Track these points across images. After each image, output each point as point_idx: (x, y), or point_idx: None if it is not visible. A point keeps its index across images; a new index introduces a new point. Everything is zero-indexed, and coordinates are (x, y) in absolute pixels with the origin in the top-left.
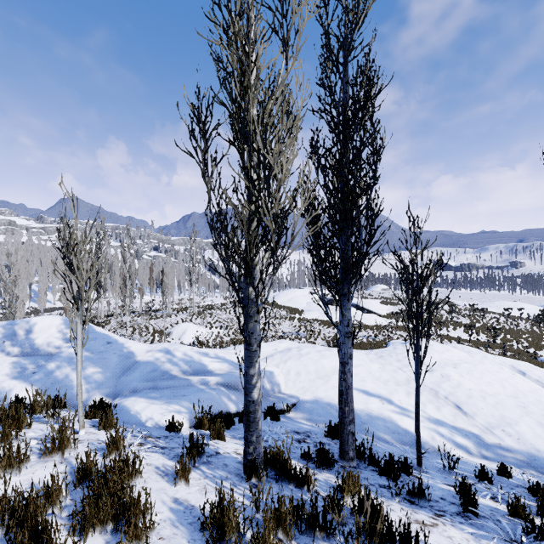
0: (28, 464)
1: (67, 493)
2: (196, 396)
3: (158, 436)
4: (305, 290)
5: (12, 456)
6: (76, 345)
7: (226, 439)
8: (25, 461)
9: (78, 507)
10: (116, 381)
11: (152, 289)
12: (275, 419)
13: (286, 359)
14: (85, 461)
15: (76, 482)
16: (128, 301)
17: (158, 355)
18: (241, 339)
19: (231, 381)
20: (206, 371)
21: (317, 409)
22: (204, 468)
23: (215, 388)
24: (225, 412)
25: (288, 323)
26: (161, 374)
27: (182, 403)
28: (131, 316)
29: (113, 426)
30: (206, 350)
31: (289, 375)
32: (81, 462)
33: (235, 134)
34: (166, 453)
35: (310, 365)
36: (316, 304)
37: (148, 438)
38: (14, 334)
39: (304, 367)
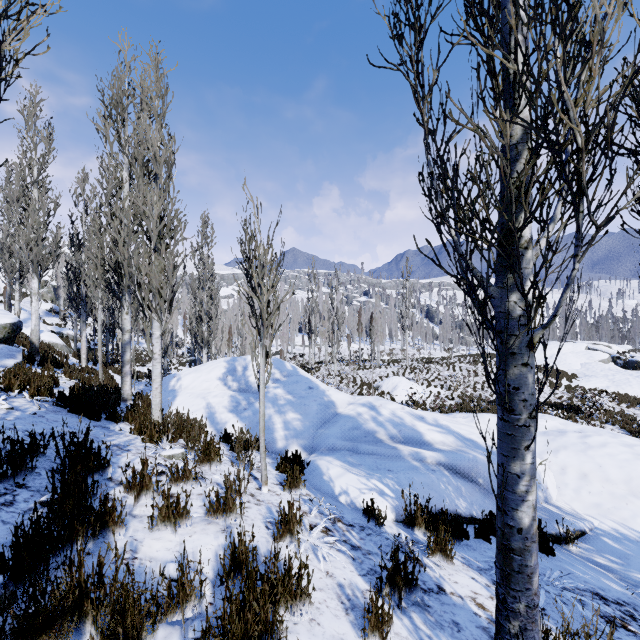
0: (188, 521)
1: (210, 589)
2: (407, 476)
3: (351, 523)
4: (578, 344)
5: (170, 506)
6: (259, 381)
7: (454, 562)
8: (185, 517)
9: (214, 625)
10: (313, 432)
11: (360, 336)
12: (545, 551)
13: (557, 448)
14: (249, 537)
15: (222, 575)
16: (336, 347)
17: (360, 410)
18: (471, 406)
19: (460, 464)
20: (421, 441)
21: (639, 557)
22: (416, 618)
23: (434, 469)
24: (451, 512)
25: (548, 391)
26: (362, 434)
27: (386, 481)
28: (339, 364)
29: (300, 490)
30: (421, 413)
31: (564, 475)
32: (233, 545)
33: (475, 23)
34: (357, 559)
35: (611, 468)
36: (601, 367)
37: (337, 521)
38: (235, 370)
39: (597, 468)
